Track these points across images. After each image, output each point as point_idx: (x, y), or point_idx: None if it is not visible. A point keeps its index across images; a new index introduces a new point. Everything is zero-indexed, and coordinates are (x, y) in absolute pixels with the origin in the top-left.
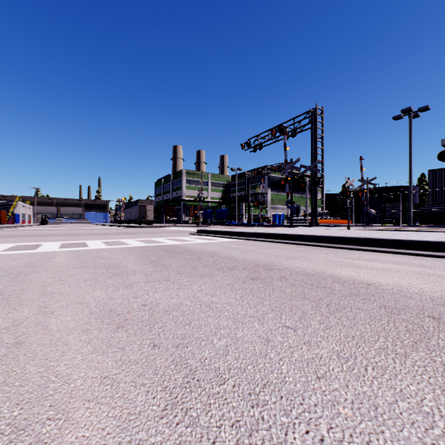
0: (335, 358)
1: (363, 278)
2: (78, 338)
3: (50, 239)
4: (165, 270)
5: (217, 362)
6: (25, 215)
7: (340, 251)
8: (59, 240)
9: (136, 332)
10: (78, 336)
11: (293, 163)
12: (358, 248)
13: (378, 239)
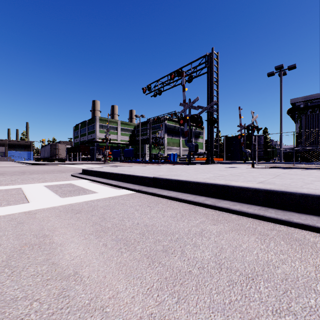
0: None
1: None
2: None
3: None
4: None
5: None
6: None
7: None
8: None
9: None
10: None
11: (192, 102)
12: None
13: None
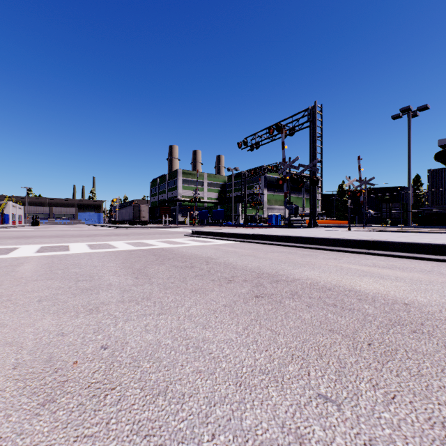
0: None
1: (394, 294)
2: None
3: (31, 241)
4: (148, 283)
5: None
6: (15, 216)
7: (349, 255)
8: (41, 242)
9: (70, 415)
10: None
11: (292, 162)
12: (369, 252)
13: (391, 242)
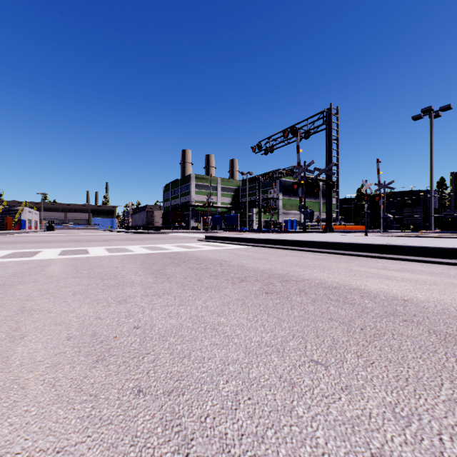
0: (390, 417)
1: (396, 292)
2: (42, 378)
3: (51, 246)
4: (167, 282)
5: (224, 423)
6: (31, 221)
7: (361, 259)
8: (60, 246)
9: (119, 367)
10: (43, 374)
11: (307, 165)
12: (381, 256)
13: (403, 246)
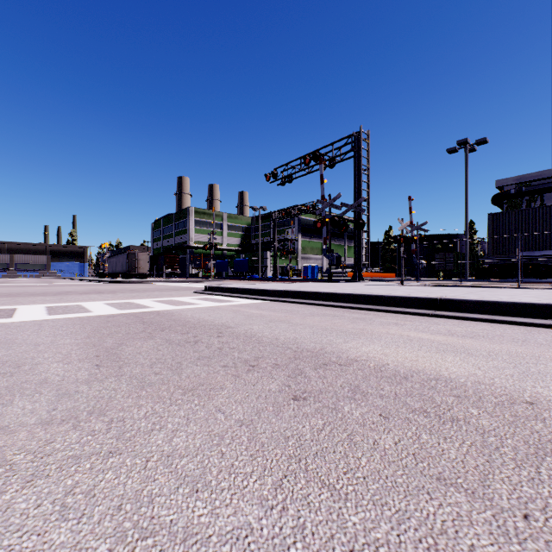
0: None
1: (502, 384)
2: None
3: None
4: (113, 377)
5: None
6: None
7: (413, 319)
8: None
9: None
10: None
11: (332, 199)
12: (436, 314)
13: (463, 300)
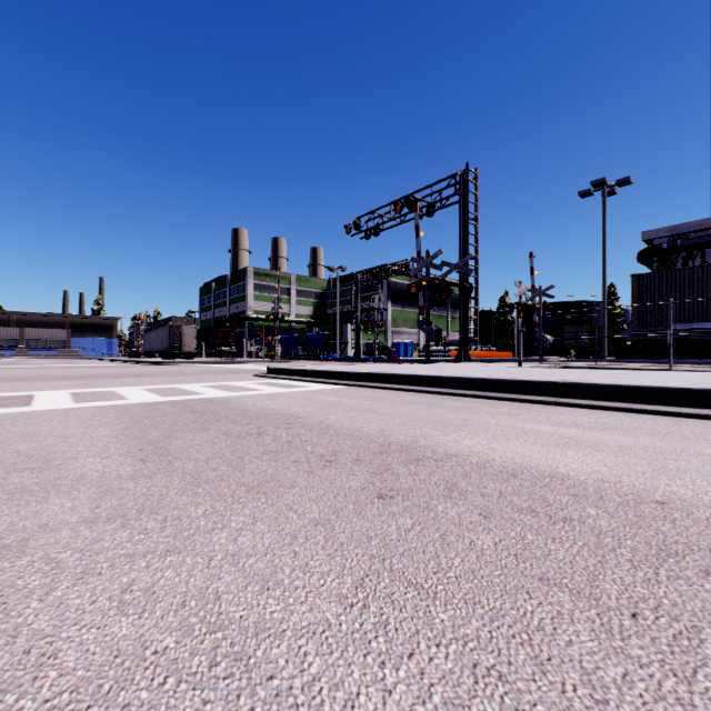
0: None
1: (630, 482)
2: None
3: None
4: (162, 473)
5: None
6: None
7: (530, 408)
8: None
9: None
10: None
11: (431, 257)
12: (560, 402)
13: (594, 385)
